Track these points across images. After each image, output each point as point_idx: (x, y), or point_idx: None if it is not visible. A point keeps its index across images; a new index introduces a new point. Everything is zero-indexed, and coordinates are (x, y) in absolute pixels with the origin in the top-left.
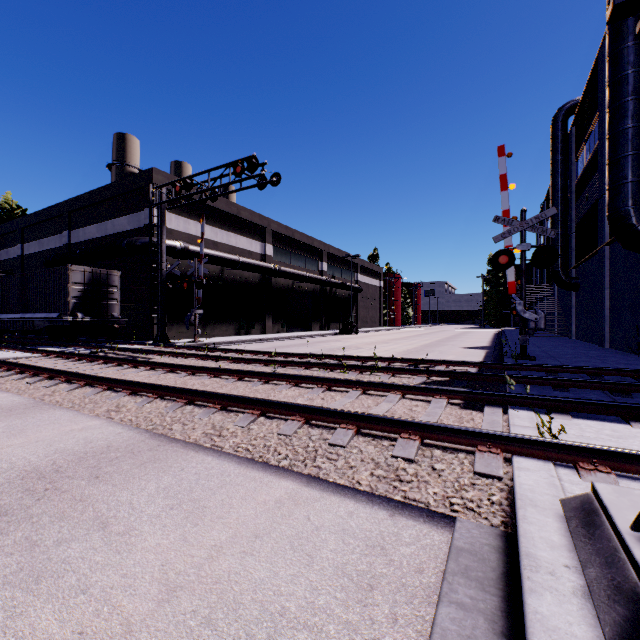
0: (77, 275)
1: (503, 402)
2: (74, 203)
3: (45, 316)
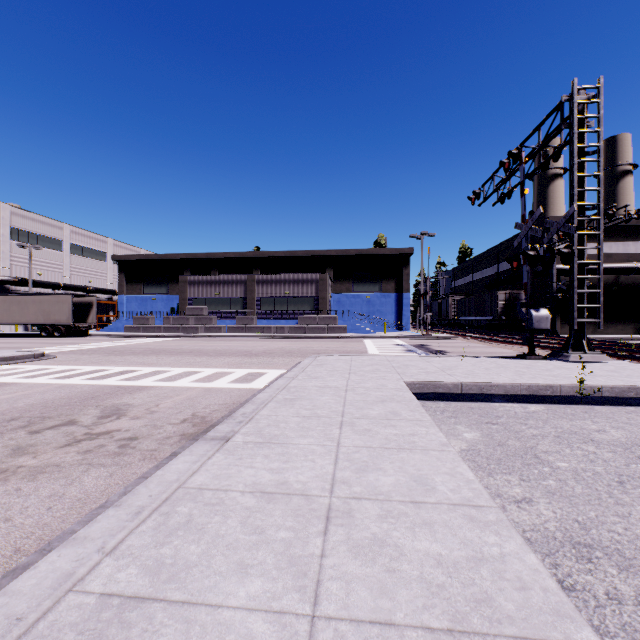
0: (501, 296)
1: None
2: (500, 247)
3: (486, 318)
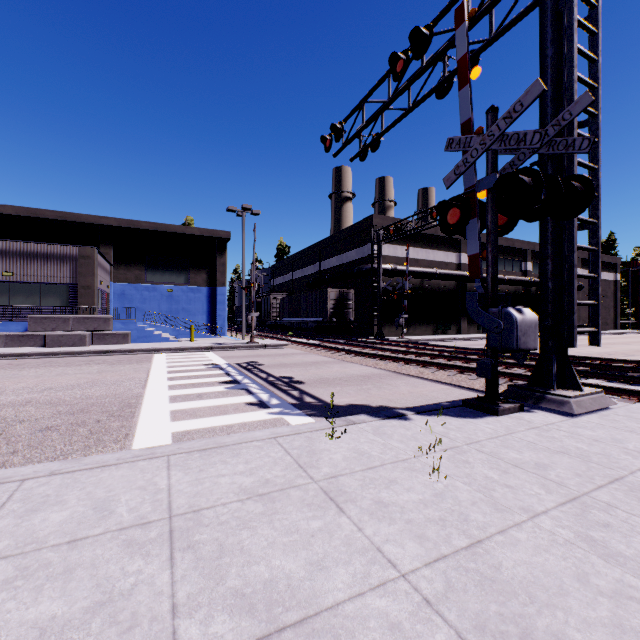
0: (332, 294)
1: (592, 376)
2: (322, 243)
3: (315, 320)
